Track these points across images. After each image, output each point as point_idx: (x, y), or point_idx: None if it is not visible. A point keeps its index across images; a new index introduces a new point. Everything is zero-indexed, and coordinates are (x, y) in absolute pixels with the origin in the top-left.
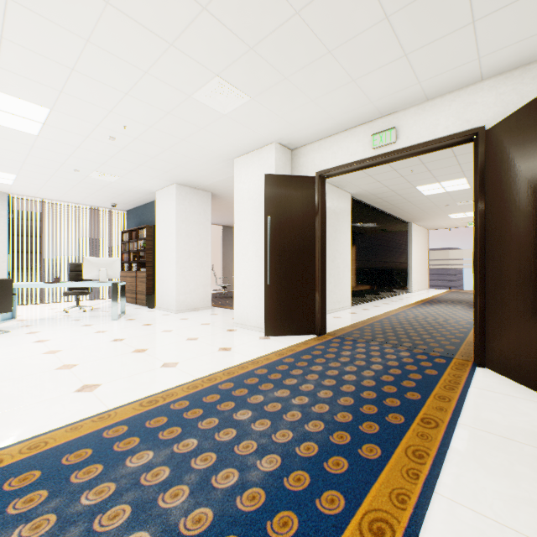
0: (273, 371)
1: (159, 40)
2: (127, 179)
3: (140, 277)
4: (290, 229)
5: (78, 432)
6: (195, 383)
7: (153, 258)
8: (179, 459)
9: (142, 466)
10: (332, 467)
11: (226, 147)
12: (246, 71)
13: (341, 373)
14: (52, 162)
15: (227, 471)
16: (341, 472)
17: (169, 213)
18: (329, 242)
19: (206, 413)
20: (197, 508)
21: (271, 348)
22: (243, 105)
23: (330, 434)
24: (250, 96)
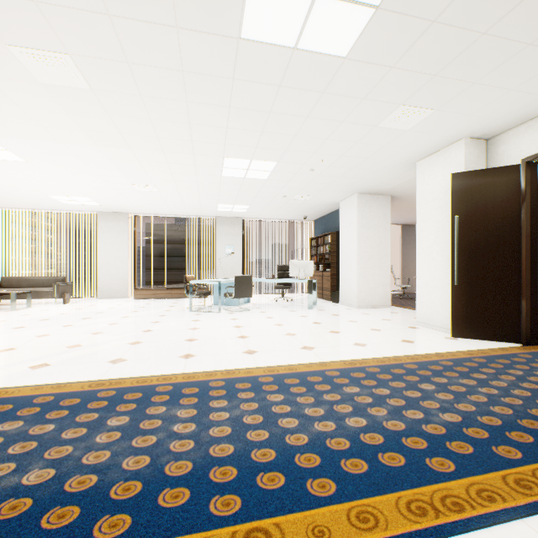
0: (459, 365)
1: (355, 99)
2: (318, 197)
3: (325, 276)
4: (484, 226)
5: (310, 368)
6: (382, 359)
7: (336, 260)
8: (377, 396)
9: (353, 393)
10: (514, 436)
11: (408, 154)
12: (429, 93)
13: None
14: (271, 194)
15: (414, 411)
16: (522, 441)
17: (351, 220)
18: None
19: (394, 378)
20: (393, 420)
21: (458, 348)
22: (426, 117)
23: (517, 418)
24: (433, 109)
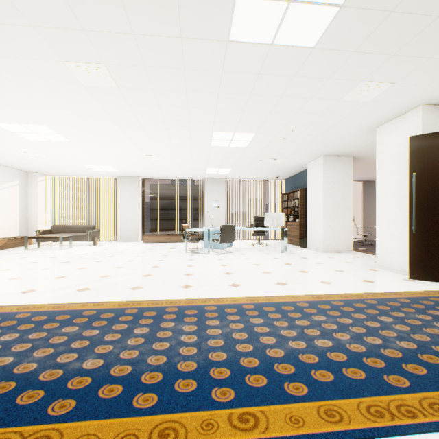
0: (416, 302)
1: (321, 80)
2: (288, 160)
3: (295, 225)
4: None
5: (284, 299)
6: (345, 295)
7: (304, 212)
8: (341, 324)
9: (320, 320)
10: None
11: (368, 121)
12: (387, 69)
13: None
14: (249, 159)
15: (373, 338)
16: None
17: (317, 178)
18: None
19: (356, 311)
20: (355, 344)
21: (415, 288)
22: (385, 90)
23: None
24: (392, 83)
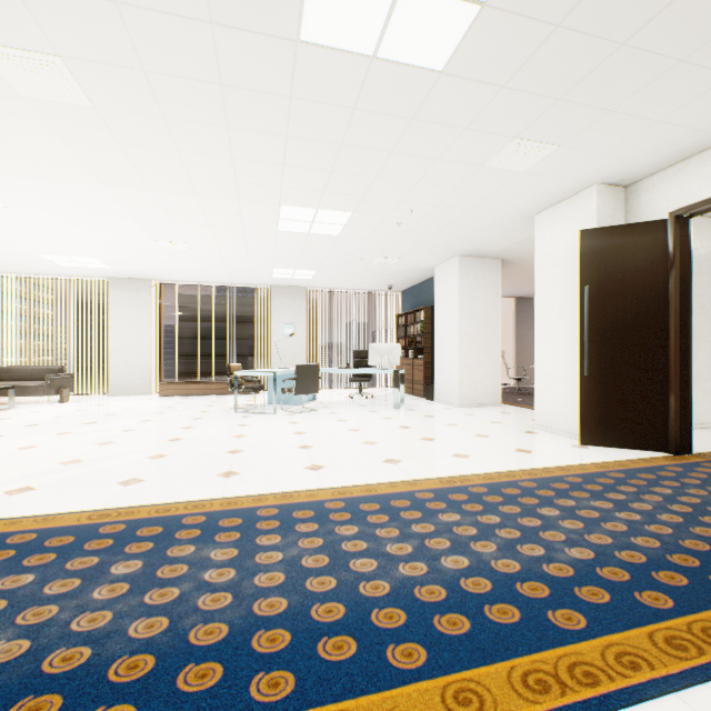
0: (590, 482)
1: (454, 129)
2: (406, 260)
3: (417, 365)
4: (622, 300)
5: (395, 489)
6: (490, 475)
7: (431, 344)
8: (484, 526)
9: (452, 522)
10: (662, 578)
11: (524, 204)
12: (551, 123)
13: (705, 503)
14: (344, 255)
15: (532, 546)
16: (674, 584)
17: (450, 291)
18: (704, 311)
19: (506, 501)
20: (505, 559)
21: (588, 459)
22: (548, 156)
23: (666, 553)
24: (557, 145)
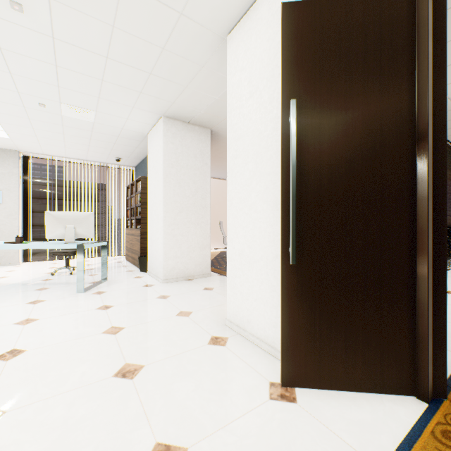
0: None
1: None
2: (106, 116)
3: (136, 235)
4: (347, 129)
5: None
6: None
7: None
8: None
9: None
10: None
11: None
12: None
13: None
14: (5, 91)
15: None
16: None
17: (157, 156)
18: None
19: None
20: None
21: None
22: None
23: None
24: None
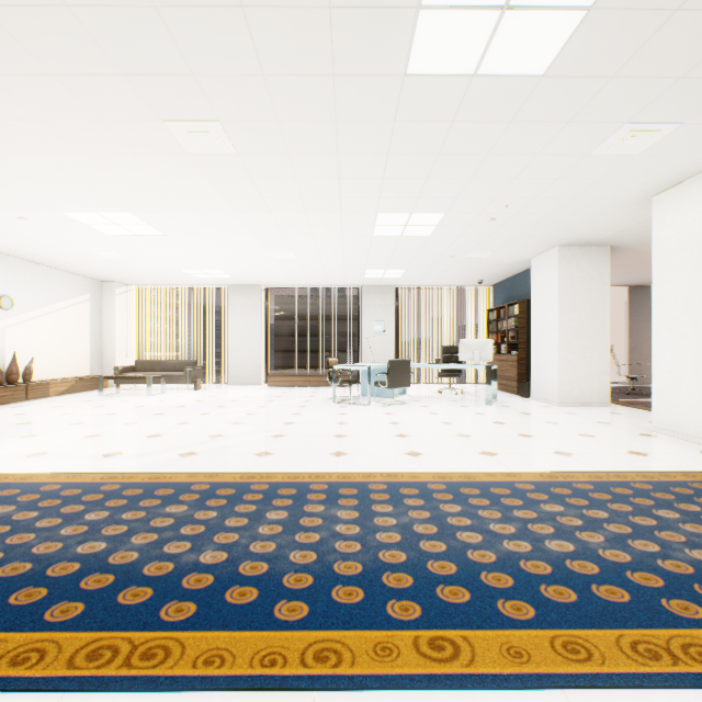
0: None
1: (555, 125)
2: (499, 254)
3: (510, 360)
4: None
5: (493, 478)
6: (596, 474)
7: (526, 339)
8: (590, 519)
9: (554, 512)
10: None
11: (638, 187)
12: (671, 102)
13: None
14: (434, 253)
15: (645, 542)
16: None
17: (548, 283)
18: None
19: (615, 499)
20: (613, 549)
21: None
22: (667, 135)
23: None
24: (679, 122)
